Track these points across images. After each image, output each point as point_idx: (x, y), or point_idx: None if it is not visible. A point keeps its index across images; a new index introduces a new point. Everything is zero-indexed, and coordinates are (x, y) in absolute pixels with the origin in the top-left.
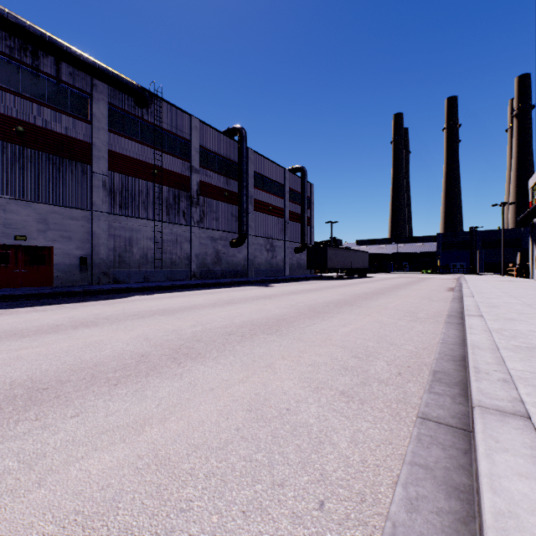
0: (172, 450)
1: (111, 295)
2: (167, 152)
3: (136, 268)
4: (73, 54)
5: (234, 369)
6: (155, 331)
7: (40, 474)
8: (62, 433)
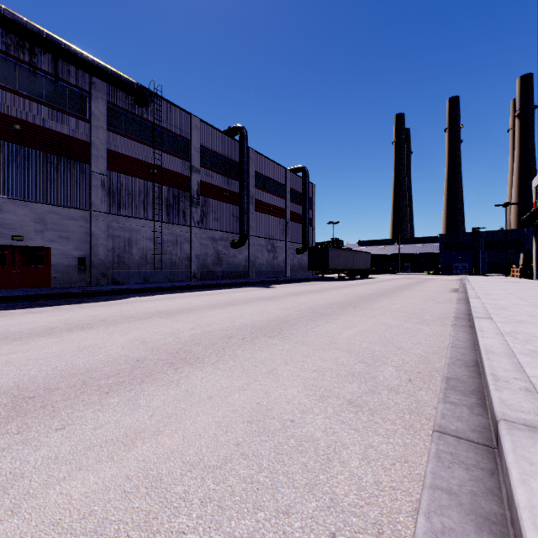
0: (164, 470)
1: (110, 296)
2: (167, 151)
3: (135, 269)
4: (71, 51)
5: (234, 375)
6: (152, 334)
7: (15, 499)
8: (44, 449)
